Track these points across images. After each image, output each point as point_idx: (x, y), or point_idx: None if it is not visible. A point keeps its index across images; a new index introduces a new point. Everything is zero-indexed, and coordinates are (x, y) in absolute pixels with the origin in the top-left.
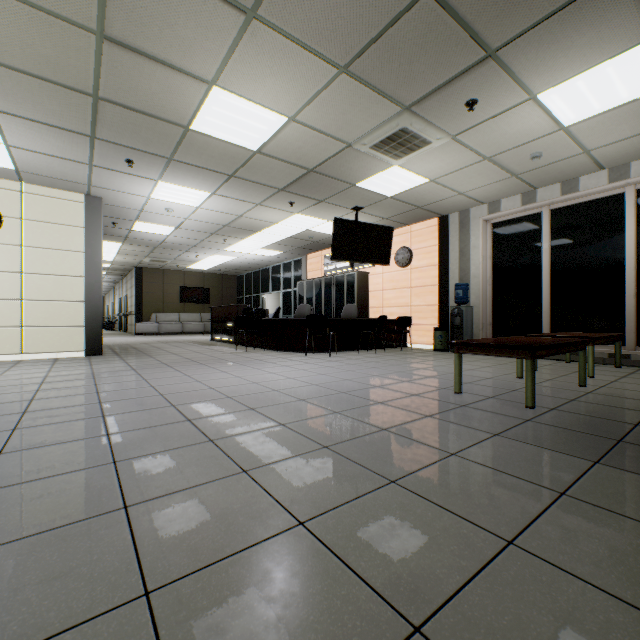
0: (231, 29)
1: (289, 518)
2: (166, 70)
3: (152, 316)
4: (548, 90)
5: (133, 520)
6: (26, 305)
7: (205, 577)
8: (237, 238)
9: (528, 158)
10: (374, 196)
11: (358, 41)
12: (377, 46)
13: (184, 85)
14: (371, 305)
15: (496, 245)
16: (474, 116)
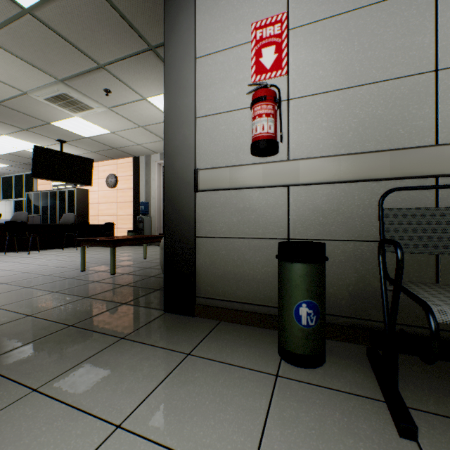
0: None
1: None
2: None
3: None
4: (152, 97)
5: None
6: None
7: None
8: None
9: None
10: (73, 134)
11: None
12: (7, 31)
13: None
14: (90, 214)
15: None
16: (115, 99)
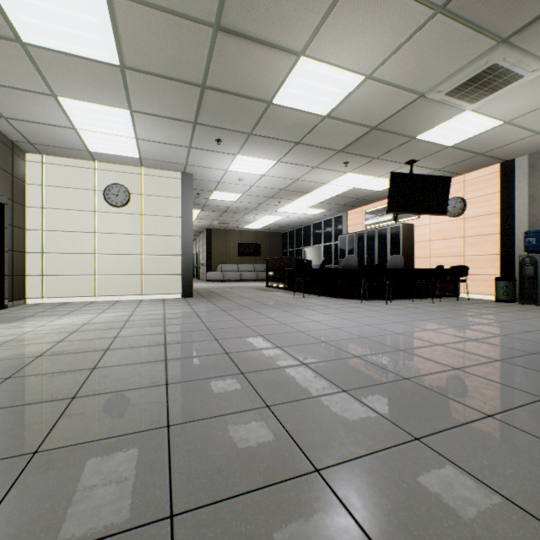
0: None
1: None
2: (263, 49)
3: (218, 267)
4: None
5: (338, 493)
6: (144, 258)
7: None
8: (289, 200)
9: None
10: (432, 147)
11: None
12: None
13: (275, 61)
14: (416, 255)
15: None
16: None
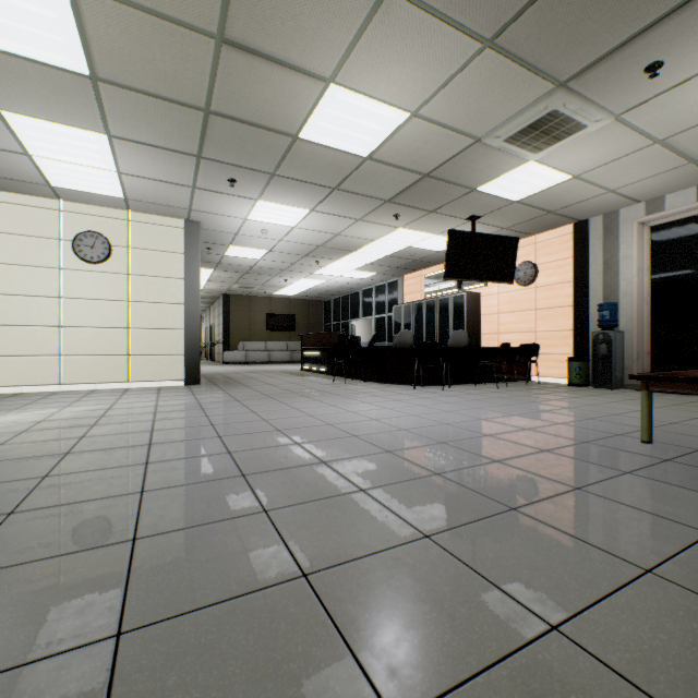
0: (361, 10)
1: (530, 617)
2: (282, 71)
3: (239, 345)
4: None
5: (322, 596)
6: (132, 333)
7: None
8: (330, 259)
9: None
10: (496, 202)
11: (514, 2)
12: (538, 5)
13: (299, 87)
14: (483, 331)
15: (657, 253)
16: (653, 85)
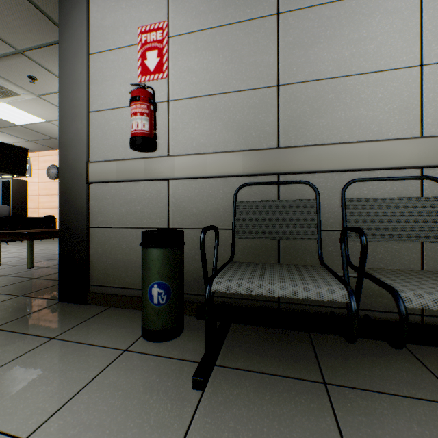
0: None
1: None
2: None
3: None
4: None
5: None
6: None
7: None
8: None
9: None
10: (3, 121)
11: None
12: None
13: None
14: (29, 206)
15: None
16: (44, 87)
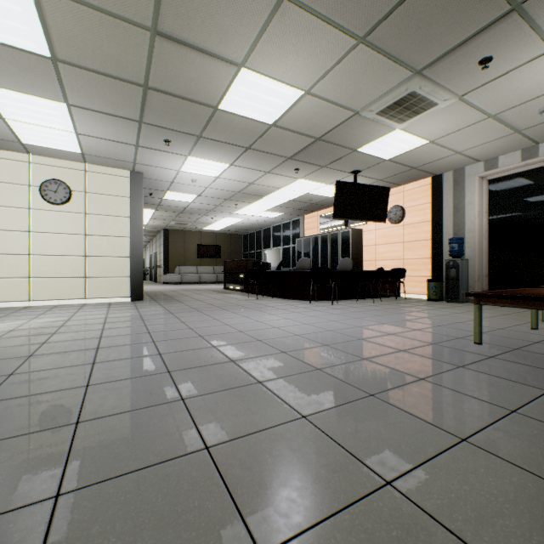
0: (263, 12)
1: (372, 475)
2: (204, 57)
3: (176, 269)
4: None
5: (218, 463)
6: (88, 260)
7: (314, 542)
8: (246, 203)
9: (535, 113)
10: (372, 160)
11: (380, 10)
12: (398, 12)
13: (217, 69)
14: (364, 258)
15: (492, 200)
16: (485, 74)
